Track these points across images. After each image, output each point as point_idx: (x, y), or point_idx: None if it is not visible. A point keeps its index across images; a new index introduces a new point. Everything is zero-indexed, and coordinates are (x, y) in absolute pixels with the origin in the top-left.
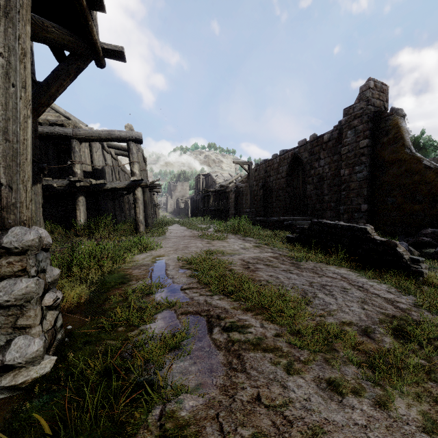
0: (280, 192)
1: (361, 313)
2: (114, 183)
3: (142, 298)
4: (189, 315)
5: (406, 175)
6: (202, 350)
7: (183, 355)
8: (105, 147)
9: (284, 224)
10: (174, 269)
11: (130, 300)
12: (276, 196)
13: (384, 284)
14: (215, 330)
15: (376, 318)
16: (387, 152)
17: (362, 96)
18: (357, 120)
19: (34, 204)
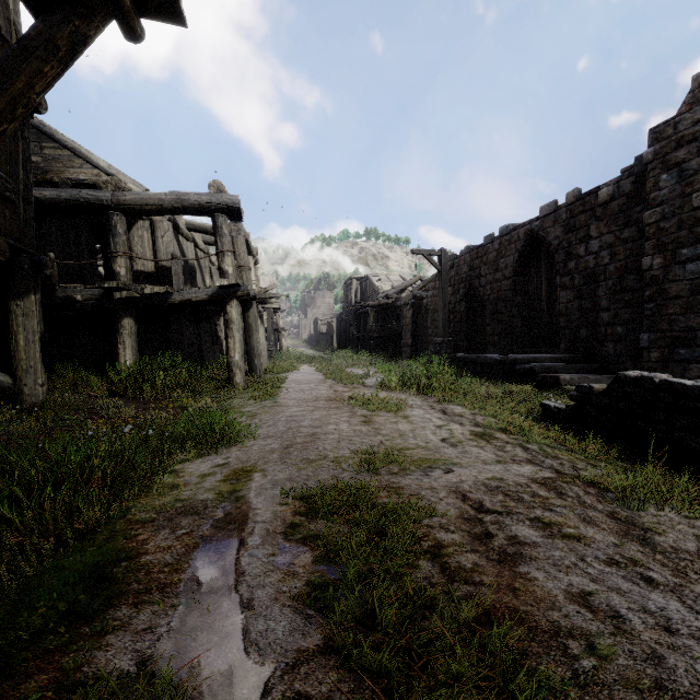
0: (502, 306)
1: None
2: (187, 293)
3: None
4: None
5: None
6: None
7: None
8: (181, 229)
9: (516, 370)
10: (258, 549)
11: None
12: (492, 314)
13: None
14: None
15: None
16: None
17: (698, 94)
18: (686, 148)
19: (23, 334)
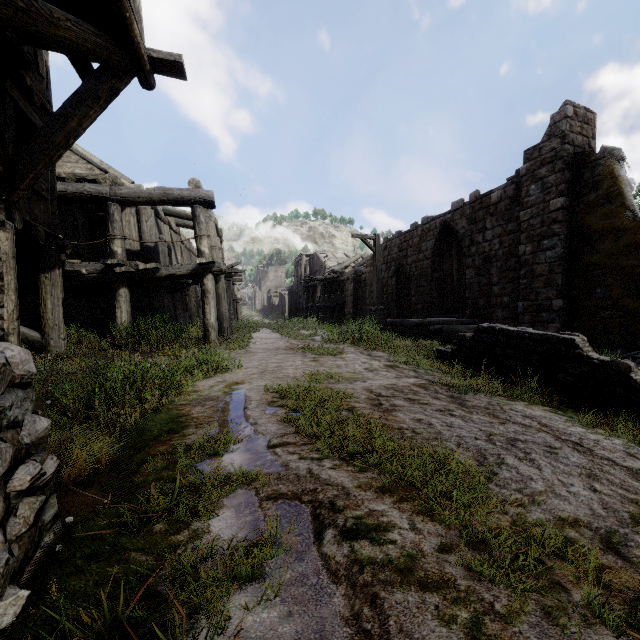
0: (423, 281)
1: (591, 500)
2: (172, 268)
3: (201, 462)
4: (280, 501)
5: (627, 253)
6: (302, 586)
7: (266, 598)
8: (160, 214)
9: (430, 330)
10: (257, 408)
11: (180, 466)
12: (416, 287)
13: (616, 438)
14: (328, 537)
15: (622, 512)
16: (594, 216)
17: (554, 129)
18: (546, 167)
19: (50, 300)
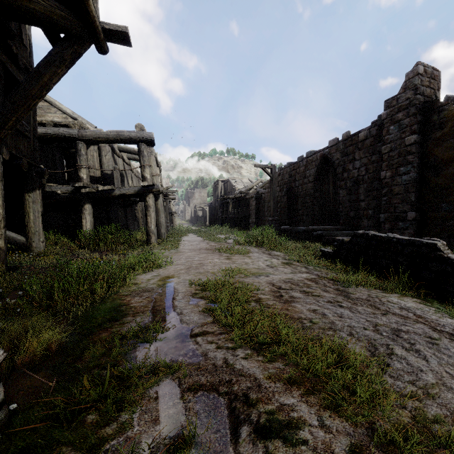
0: (307, 198)
1: None
2: (123, 189)
3: (133, 350)
4: (199, 394)
5: None
6: None
7: None
8: (115, 151)
9: (313, 235)
10: (183, 299)
11: (115, 354)
12: (302, 203)
13: None
14: (243, 437)
15: None
16: (440, 149)
17: (408, 84)
18: (402, 112)
19: (32, 212)
